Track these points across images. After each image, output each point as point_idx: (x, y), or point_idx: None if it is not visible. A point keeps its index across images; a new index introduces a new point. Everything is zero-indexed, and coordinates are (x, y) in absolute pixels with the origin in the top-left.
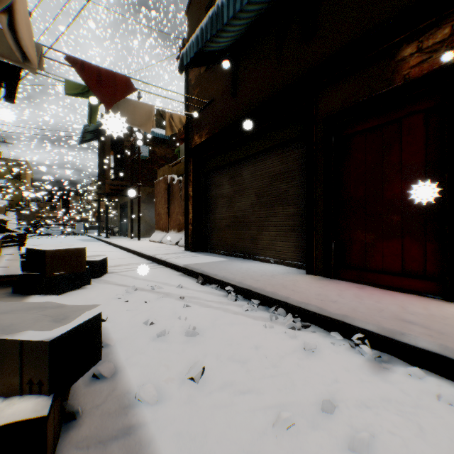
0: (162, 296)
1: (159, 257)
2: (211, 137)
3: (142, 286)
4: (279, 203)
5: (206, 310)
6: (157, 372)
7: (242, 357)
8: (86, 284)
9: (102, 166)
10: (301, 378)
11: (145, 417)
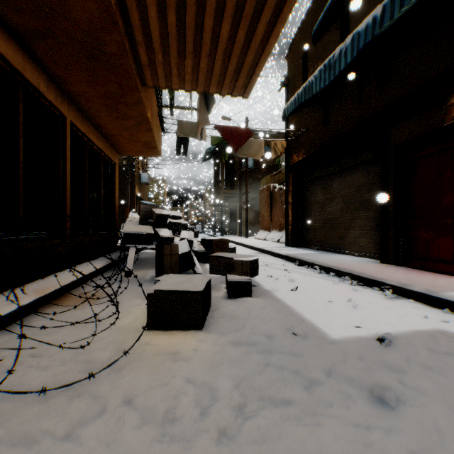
0: (273, 268)
1: (267, 249)
2: (307, 157)
3: (260, 263)
4: (362, 209)
5: (300, 275)
6: (277, 287)
7: (317, 289)
8: None
9: (217, 178)
10: (343, 296)
11: (275, 294)
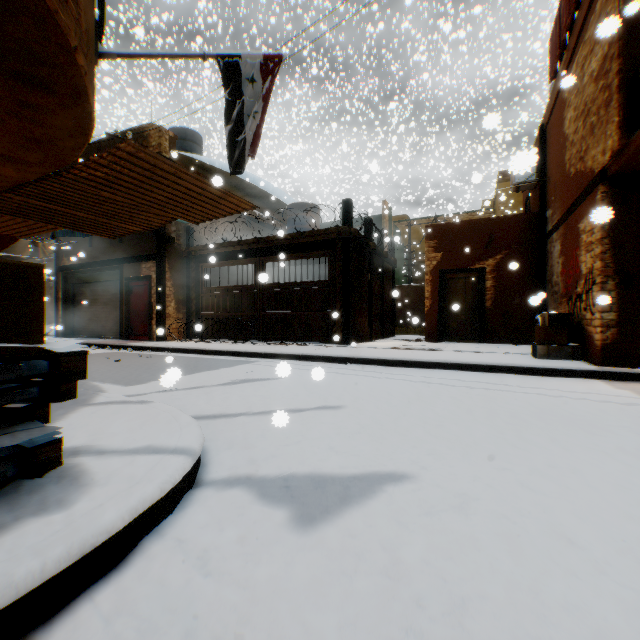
0: None
1: None
2: (78, 265)
3: None
4: (116, 309)
5: None
6: None
7: None
8: None
9: None
10: None
11: None
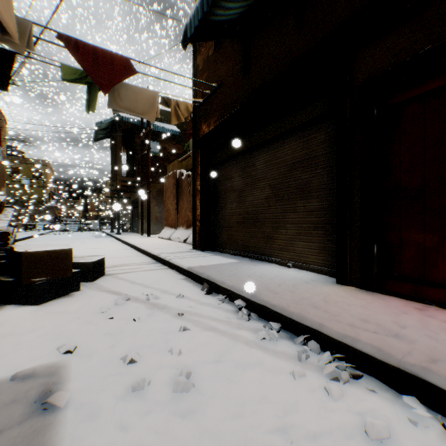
0: (157, 310)
1: (163, 257)
2: (220, 125)
3: (136, 294)
4: (299, 196)
5: (209, 336)
6: None
7: None
8: (75, 291)
9: (114, 163)
10: None
11: None
